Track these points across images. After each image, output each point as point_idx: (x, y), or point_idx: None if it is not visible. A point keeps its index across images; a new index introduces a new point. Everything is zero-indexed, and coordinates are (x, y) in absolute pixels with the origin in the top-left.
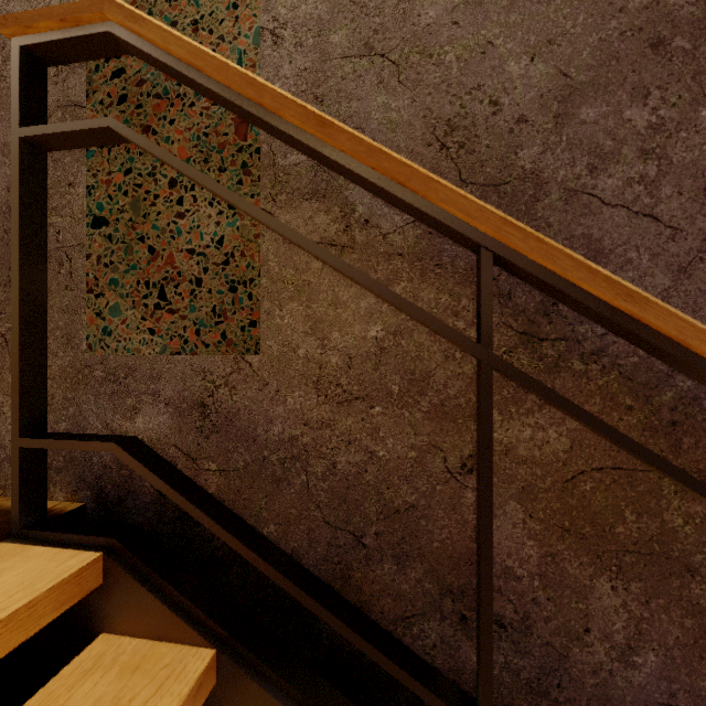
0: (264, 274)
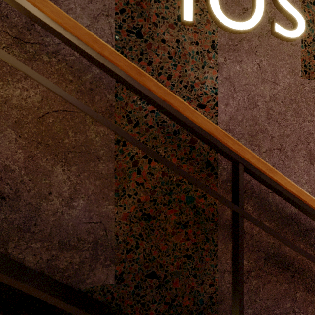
0: None
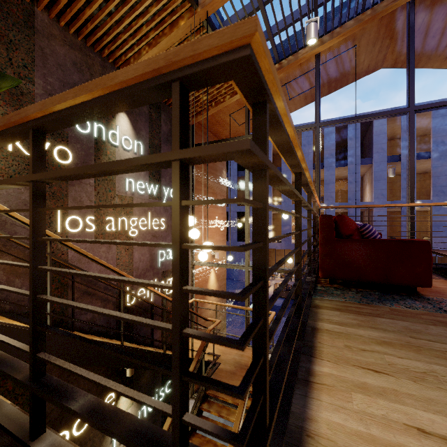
0: None
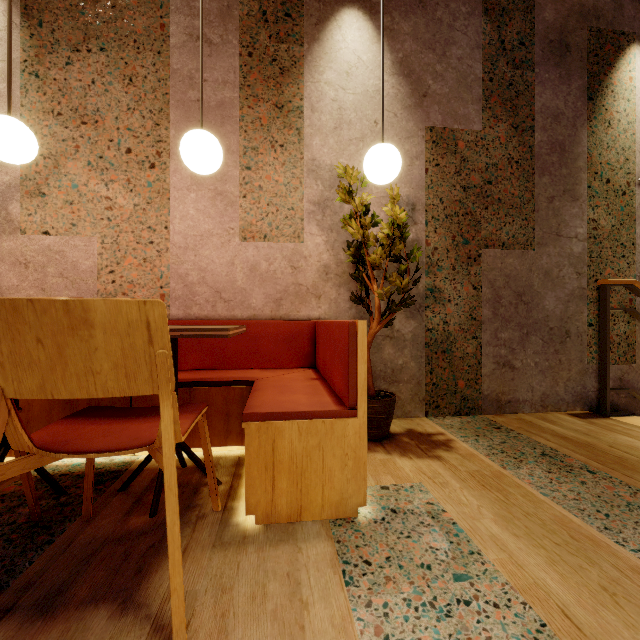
0: (636, 342)
